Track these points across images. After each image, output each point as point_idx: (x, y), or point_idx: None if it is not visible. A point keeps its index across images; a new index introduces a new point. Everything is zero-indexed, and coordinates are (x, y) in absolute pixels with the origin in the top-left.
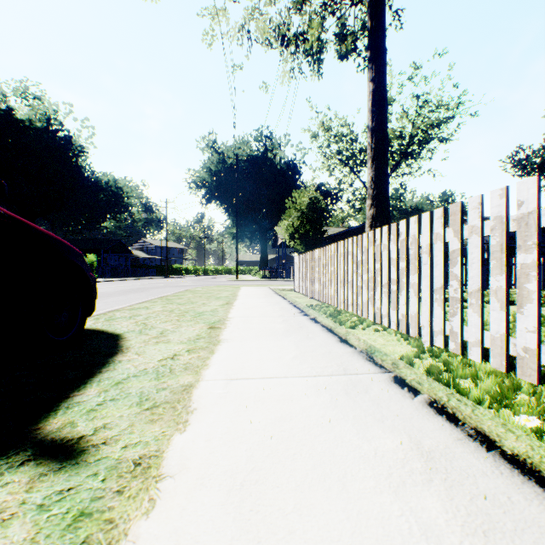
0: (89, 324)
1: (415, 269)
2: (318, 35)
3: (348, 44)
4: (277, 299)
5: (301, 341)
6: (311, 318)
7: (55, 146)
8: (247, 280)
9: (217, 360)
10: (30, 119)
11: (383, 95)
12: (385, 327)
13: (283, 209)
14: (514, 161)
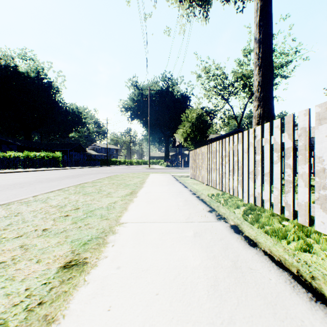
0: None
1: None
2: None
3: None
4: (178, 187)
5: None
6: (233, 229)
7: (42, 87)
8: (156, 168)
9: None
10: (27, 72)
11: (270, 10)
12: None
13: (179, 123)
14: None
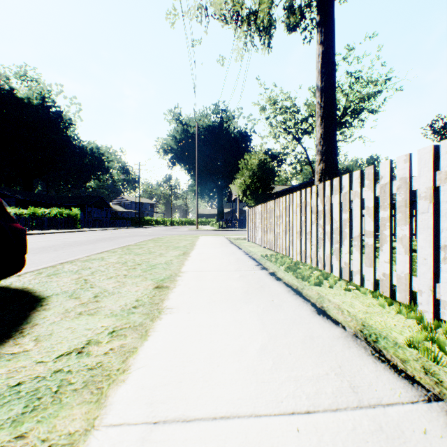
0: (25, 280)
1: (405, 219)
2: (268, 10)
3: (296, 17)
4: (232, 249)
5: (267, 313)
6: (270, 273)
7: (49, 119)
8: (206, 230)
9: (146, 357)
10: (28, 97)
11: (332, 57)
12: (356, 285)
13: (237, 171)
14: (434, 128)
